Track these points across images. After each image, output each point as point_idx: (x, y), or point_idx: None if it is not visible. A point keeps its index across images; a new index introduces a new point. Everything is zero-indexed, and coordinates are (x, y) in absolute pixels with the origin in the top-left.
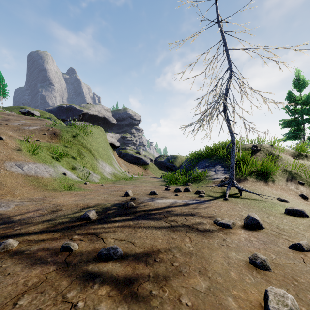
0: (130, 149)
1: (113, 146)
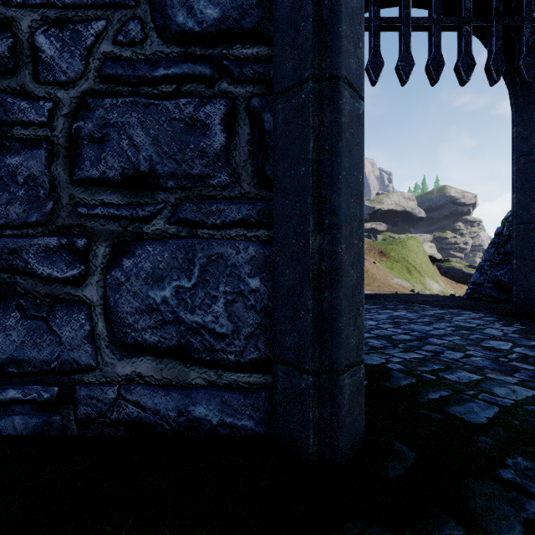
0: (456, 262)
1: (432, 259)
